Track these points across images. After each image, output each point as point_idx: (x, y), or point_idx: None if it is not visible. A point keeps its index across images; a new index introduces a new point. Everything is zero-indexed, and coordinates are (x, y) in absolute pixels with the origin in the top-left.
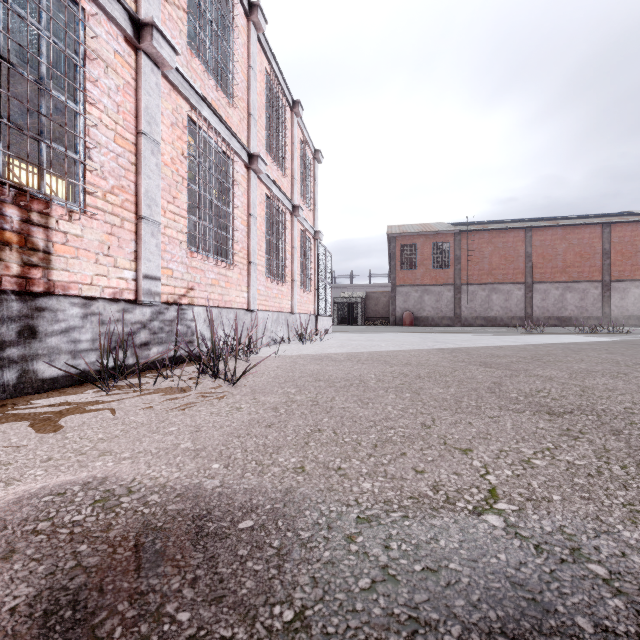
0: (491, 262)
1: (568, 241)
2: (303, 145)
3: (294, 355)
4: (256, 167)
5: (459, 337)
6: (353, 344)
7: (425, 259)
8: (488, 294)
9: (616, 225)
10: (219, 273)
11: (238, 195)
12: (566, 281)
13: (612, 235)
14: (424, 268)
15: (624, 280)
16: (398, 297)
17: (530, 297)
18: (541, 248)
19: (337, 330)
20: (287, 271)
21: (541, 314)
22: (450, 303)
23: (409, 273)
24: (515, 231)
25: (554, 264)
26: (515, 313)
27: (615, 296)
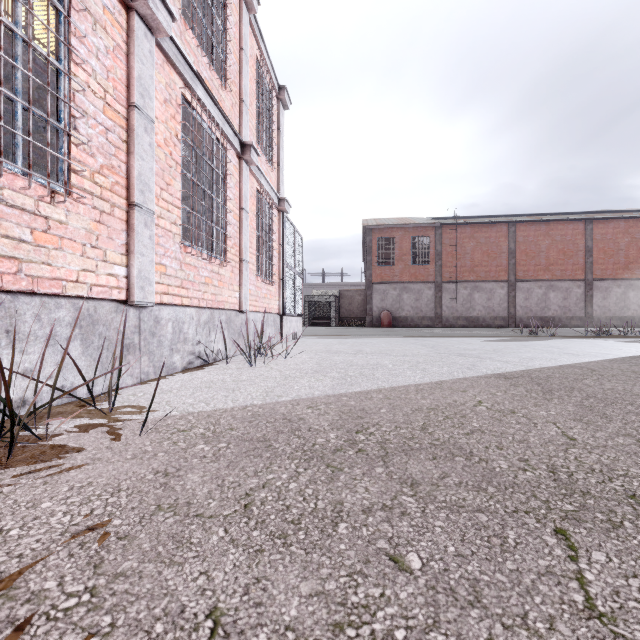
0: (473, 258)
1: (551, 237)
2: (260, 65)
3: (206, 414)
4: (146, 8)
5: (474, 344)
6: (338, 363)
7: (404, 254)
8: (470, 293)
9: (598, 222)
10: (1, 200)
11: (83, 33)
12: (549, 279)
13: (595, 232)
14: (403, 264)
15: (606, 279)
16: (375, 295)
17: (513, 296)
18: (524, 244)
19: (309, 333)
20: (231, 244)
21: (524, 314)
22: (430, 302)
23: (387, 269)
24: (498, 226)
25: (537, 261)
26: (498, 313)
27: (598, 295)
